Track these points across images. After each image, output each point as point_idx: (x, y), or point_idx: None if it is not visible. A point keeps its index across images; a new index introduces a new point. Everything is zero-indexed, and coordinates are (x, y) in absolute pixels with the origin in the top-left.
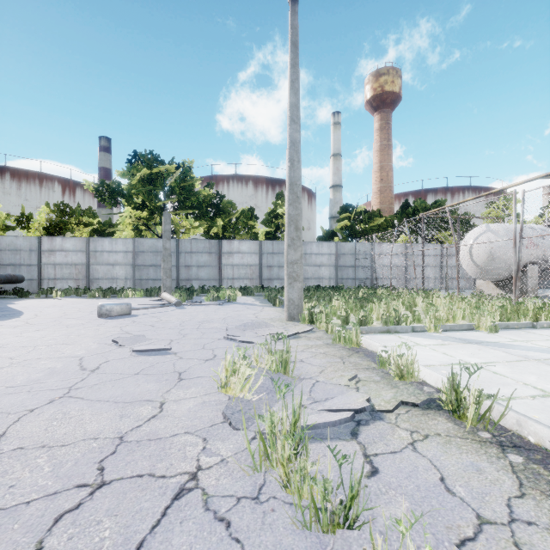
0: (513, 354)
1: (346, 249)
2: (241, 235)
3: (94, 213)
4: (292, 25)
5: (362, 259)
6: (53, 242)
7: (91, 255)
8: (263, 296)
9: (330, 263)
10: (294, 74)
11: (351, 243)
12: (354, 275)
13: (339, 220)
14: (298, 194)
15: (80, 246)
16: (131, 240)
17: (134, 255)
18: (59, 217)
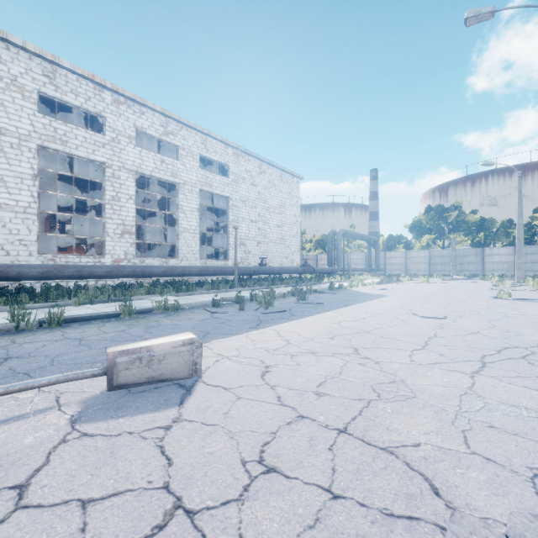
0: None
1: None
2: (500, 240)
3: (403, 237)
4: (518, 185)
5: None
6: (390, 254)
7: (407, 259)
8: (512, 279)
9: None
10: (519, 201)
11: None
12: None
13: None
14: (521, 241)
15: (402, 255)
16: (428, 251)
17: (429, 258)
18: (388, 241)
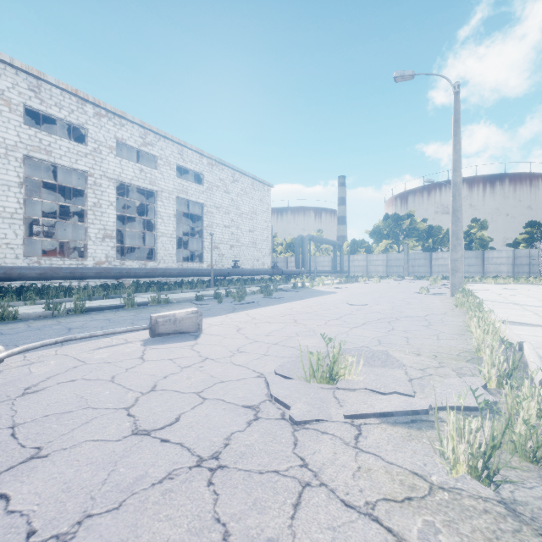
0: (494, 285)
1: (522, 254)
2: (446, 246)
3: (365, 242)
4: None
5: (536, 260)
6: (354, 257)
7: (368, 262)
8: None
9: (508, 263)
10: None
11: (526, 250)
12: (529, 270)
13: (521, 233)
14: None
15: (364, 258)
16: (385, 254)
17: (387, 261)
18: (352, 245)
